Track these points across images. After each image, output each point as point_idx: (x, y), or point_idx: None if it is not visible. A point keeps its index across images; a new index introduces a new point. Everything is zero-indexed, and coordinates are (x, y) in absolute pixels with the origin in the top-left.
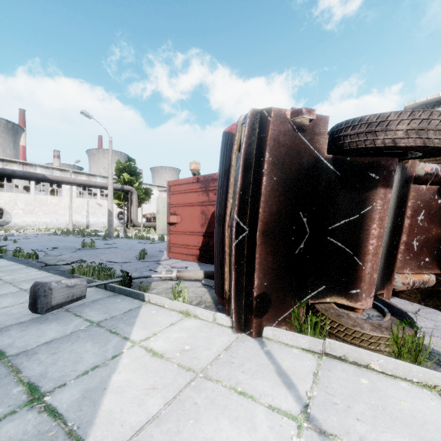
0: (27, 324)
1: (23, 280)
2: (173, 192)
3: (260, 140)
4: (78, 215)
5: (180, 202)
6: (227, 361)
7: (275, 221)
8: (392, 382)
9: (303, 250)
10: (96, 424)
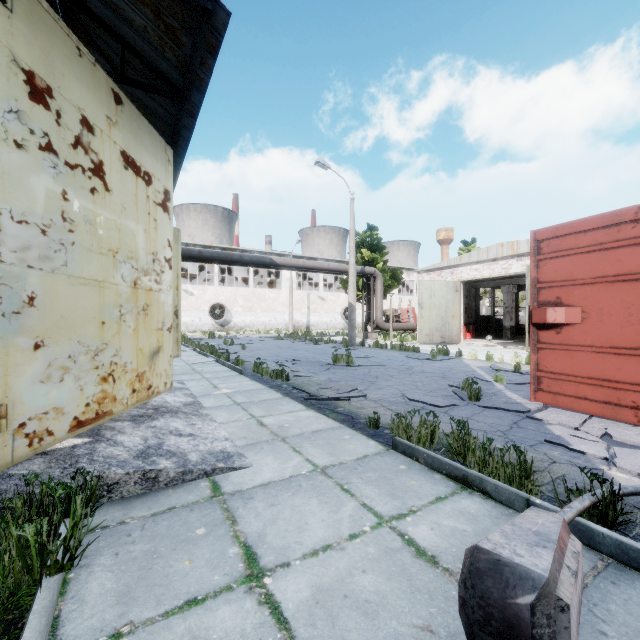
0: None
1: (299, 434)
2: (551, 254)
3: None
4: (297, 313)
5: (580, 274)
6: None
7: None
8: None
9: None
10: None
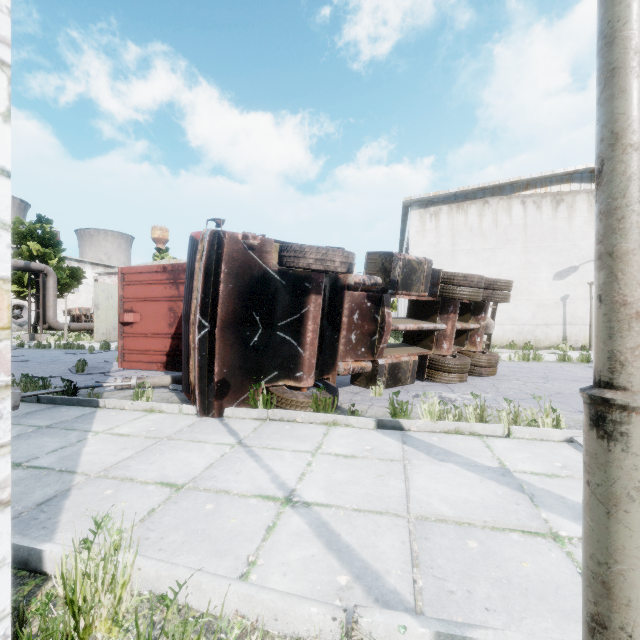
0: None
1: None
2: (129, 282)
3: (218, 255)
4: None
5: (140, 295)
6: (189, 431)
7: (232, 319)
8: (305, 425)
9: (257, 343)
10: (80, 466)
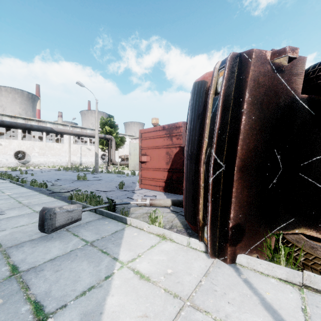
0: (37, 241)
1: (36, 204)
2: (144, 138)
3: (239, 82)
4: (74, 156)
5: (150, 145)
6: (210, 288)
7: (251, 158)
8: None
9: (276, 185)
10: None
